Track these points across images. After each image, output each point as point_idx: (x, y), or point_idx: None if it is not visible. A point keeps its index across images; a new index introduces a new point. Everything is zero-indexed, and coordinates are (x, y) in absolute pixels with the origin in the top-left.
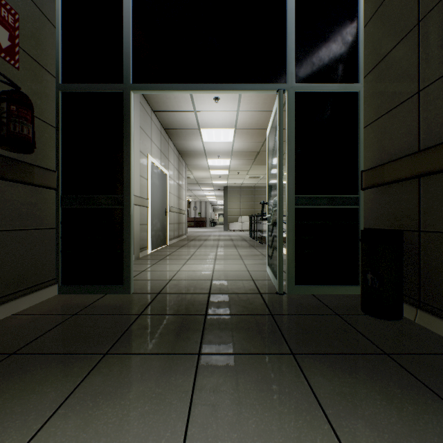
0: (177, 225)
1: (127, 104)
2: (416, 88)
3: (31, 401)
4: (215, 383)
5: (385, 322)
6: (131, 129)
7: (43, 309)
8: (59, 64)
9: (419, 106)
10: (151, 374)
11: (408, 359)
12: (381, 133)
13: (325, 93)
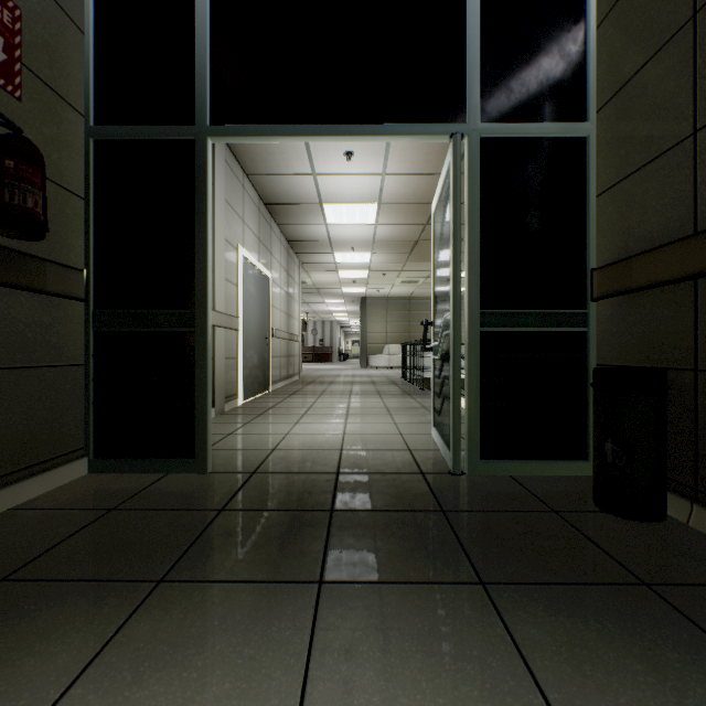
0: (285, 359)
1: (202, 160)
2: (690, 126)
3: (25, 671)
4: (349, 639)
5: (637, 525)
6: (209, 201)
7: (61, 500)
8: (89, 93)
9: (696, 158)
10: (238, 621)
11: (685, 594)
12: (626, 206)
13: (531, 139)
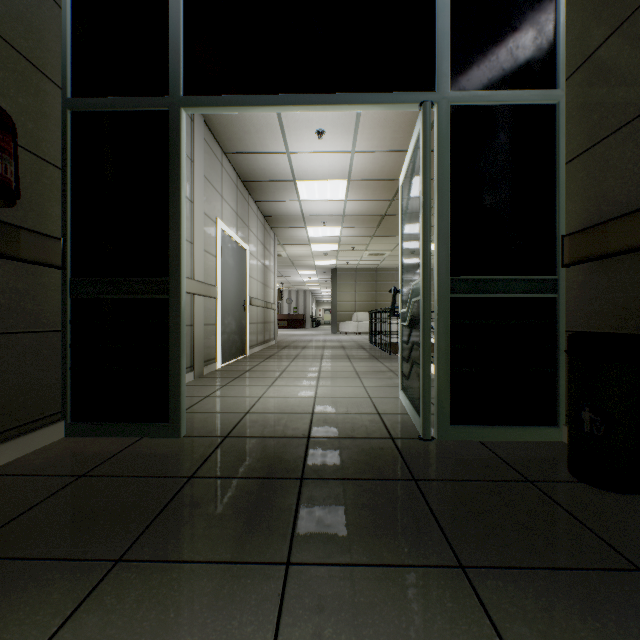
0: (262, 325)
1: (175, 130)
2: None
3: None
4: (317, 639)
5: (618, 497)
6: (182, 171)
7: (33, 465)
8: (66, 66)
9: None
10: (195, 612)
11: None
12: (599, 170)
13: (501, 106)
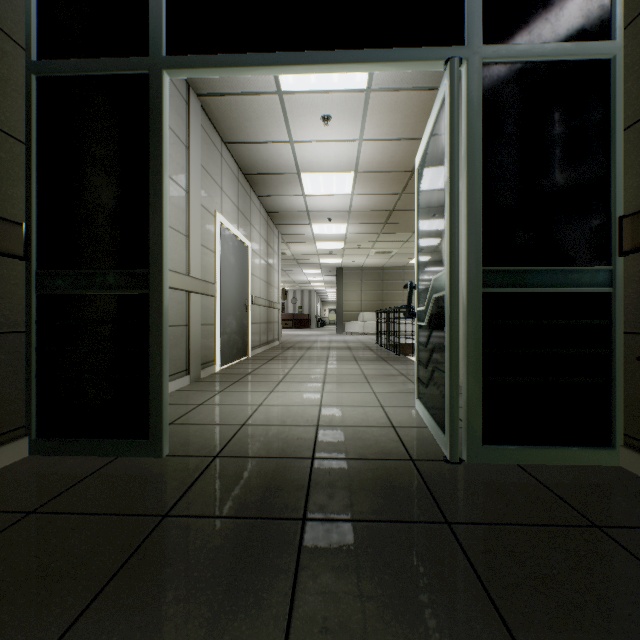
0: (265, 325)
1: (156, 96)
2: None
3: None
4: None
5: None
6: (165, 144)
7: None
8: (31, 23)
9: None
10: None
11: None
12: None
13: (543, 63)
